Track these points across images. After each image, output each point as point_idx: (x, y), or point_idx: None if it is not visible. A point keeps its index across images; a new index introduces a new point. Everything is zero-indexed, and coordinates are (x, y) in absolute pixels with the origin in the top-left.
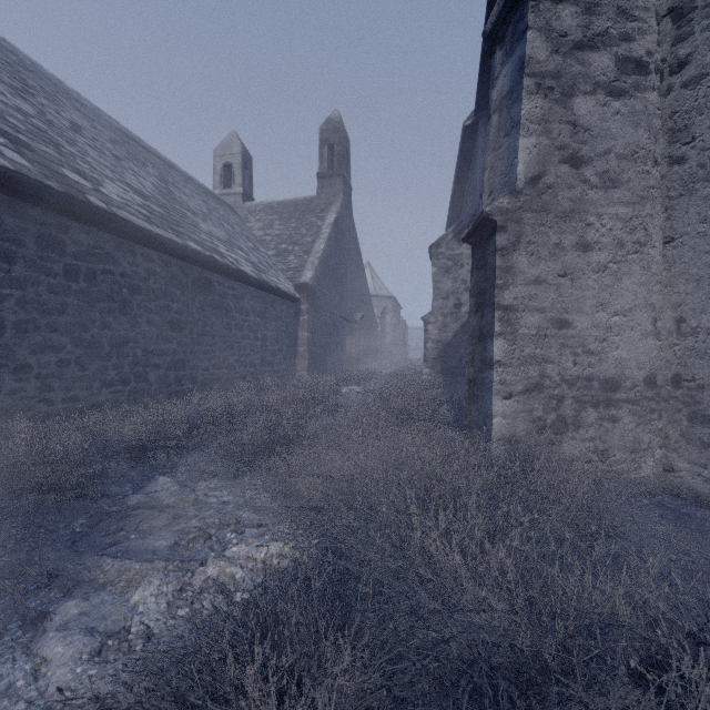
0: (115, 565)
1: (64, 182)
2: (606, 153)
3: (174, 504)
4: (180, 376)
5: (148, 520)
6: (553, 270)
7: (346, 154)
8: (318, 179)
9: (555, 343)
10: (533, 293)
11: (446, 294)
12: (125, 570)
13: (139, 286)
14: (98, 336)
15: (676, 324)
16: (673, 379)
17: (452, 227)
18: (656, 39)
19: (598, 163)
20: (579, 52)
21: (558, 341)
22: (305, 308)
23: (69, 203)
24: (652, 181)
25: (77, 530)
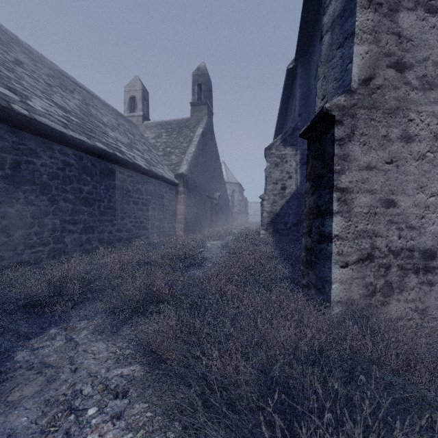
0: None
1: None
2: (424, 60)
3: (54, 362)
4: (90, 238)
5: (21, 387)
6: (381, 157)
7: (209, 91)
8: (191, 106)
9: (383, 219)
10: (365, 177)
11: (276, 181)
12: None
13: (57, 173)
14: (21, 210)
15: None
16: None
17: (279, 136)
18: None
19: (418, 68)
20: None
21: (386, 218)
22: (182, 190)
23: None
24: None
25: None
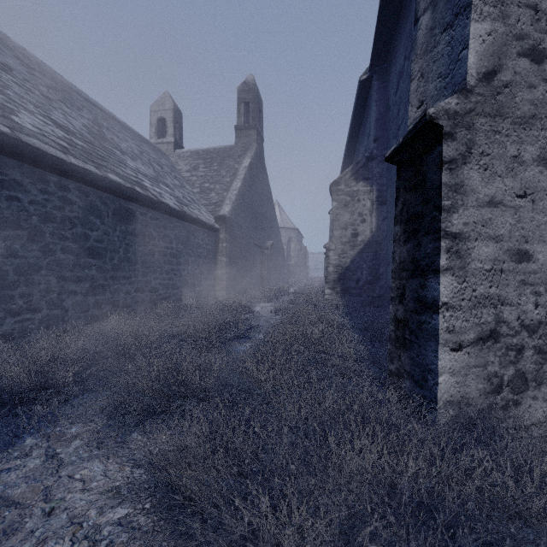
0: None
1: None
2: None
3: (21, 497)
4: (99, 301)
5: None
6: (510, 188)
7: (259, 111)
8: (236, 130)
9: (513, 280)
10: (486, 217)
11: (345, 225)
12: None
13: (52, 214)
14: (1, 264)
15: None
16: None
17: (349, 168)
18: None
19: None
20: None
21: (517, 277)
22: (223, 237)
23: None
24: None
25: None
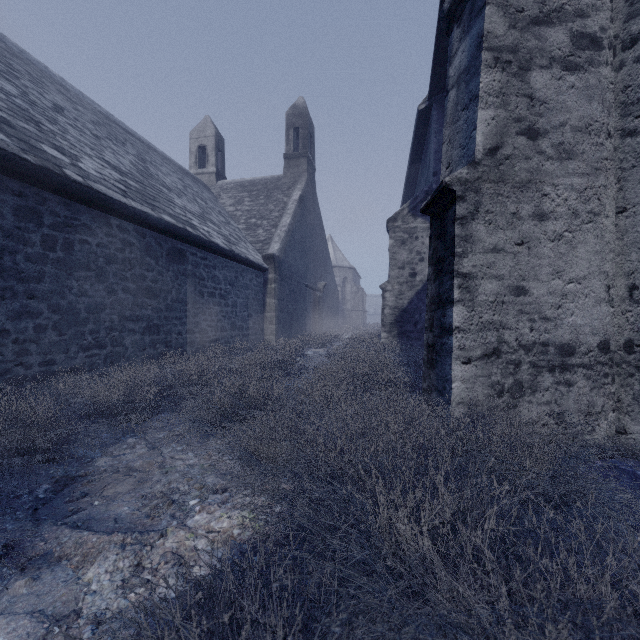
0: (73, 536)
1: (42, 156)
2: (561, 126)
3: (141, 467)
4: (154, 340)
5: (113, 485)
6: (510, 238)
7: (310, 137)
8: (285, 159)
9: (512, 309)
10: (491, 261)
11: (402, 264)
12: (83, 543)
13: (115, 256)
14: (75, 303)
15: (628, 291)
16: (626, 345)
17: (407, 203)
18: (609, 15)
19: (554, 135)
20: (536, 27)
21: (515, 307)
22: (272, 277)
23: (46, 176)
24: (606, 153)
25: (40, 497)
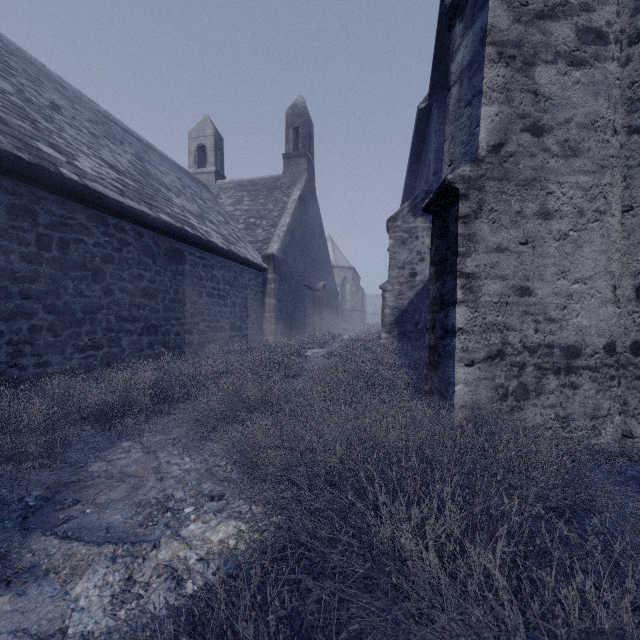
0: (62, 548)
1: (37, 154)
2: (566, 122)
3: (135, 472)
4: (152, 341)
5: (106, 492)
6: (514, 237)
7: (310, 137)
8: (284, 159)
9: (516, 310)
10: (494, 261)
11: (402, 264)
12: (72, 554)
13: (112, 256)
14: (70, 303)
15: (635, 292)
16: (632, 346)
17: (407, 203)
18: (615, 10)
19: (559, 132)
20: (540, 21)
21: (520, 308)
22: (272, 277)
23: (40, 174)
24: (612, 150)
25: (30, 504)
